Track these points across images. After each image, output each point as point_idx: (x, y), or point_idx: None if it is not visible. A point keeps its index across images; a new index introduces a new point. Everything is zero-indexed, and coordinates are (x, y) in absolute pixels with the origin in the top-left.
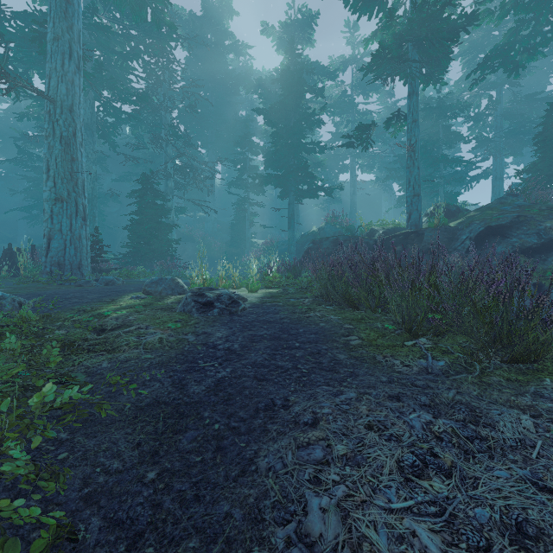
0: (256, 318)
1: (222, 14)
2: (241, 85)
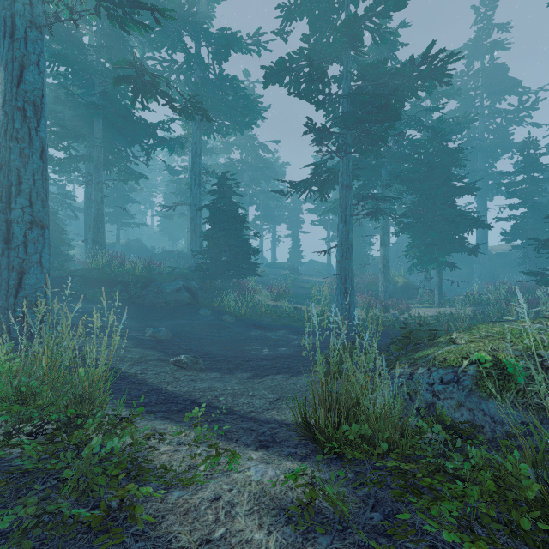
0: None
1: None
2: None
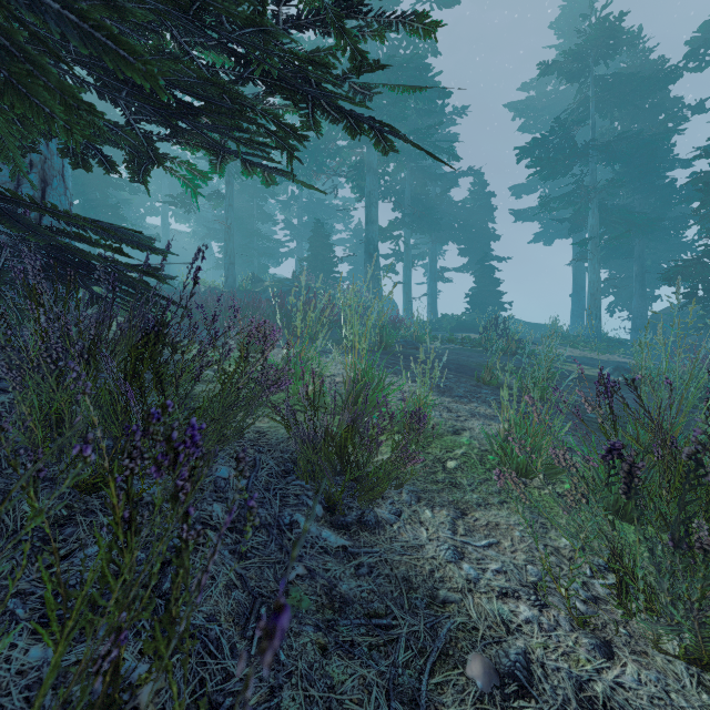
0: None
1: None
2: None
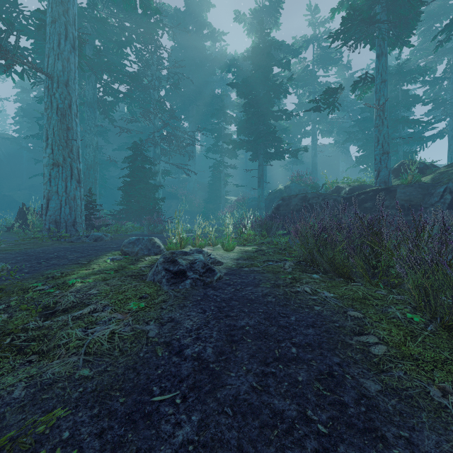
0: (233, 293)
1: (201, 7)
2: (217, 67)
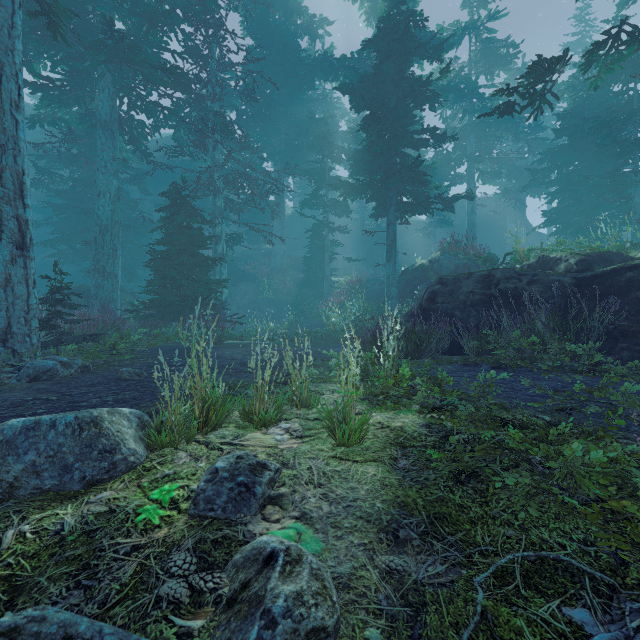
0: None
1: None
2: (318, 75)
